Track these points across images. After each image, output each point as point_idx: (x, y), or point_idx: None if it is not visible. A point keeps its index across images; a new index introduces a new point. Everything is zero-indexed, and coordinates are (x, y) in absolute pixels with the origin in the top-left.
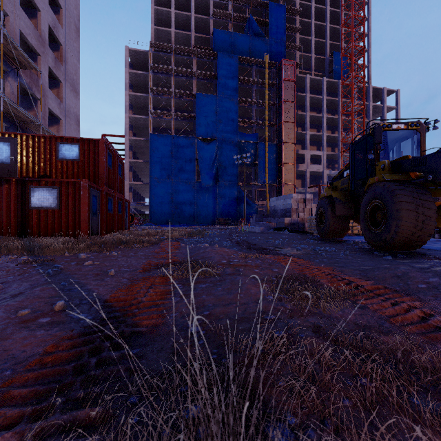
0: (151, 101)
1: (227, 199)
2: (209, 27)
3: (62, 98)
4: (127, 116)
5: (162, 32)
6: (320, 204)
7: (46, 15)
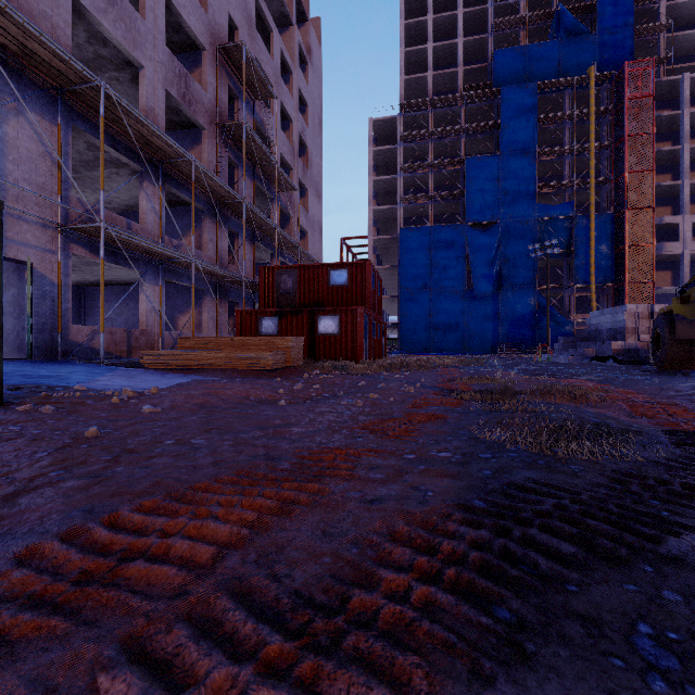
0: (401, 184)
1: (517, 313)
2: (486, 48)
3: (308, 208)
4: (370, 209)
5: (416, 80)
6: (656, 323)
7: (297, 123)
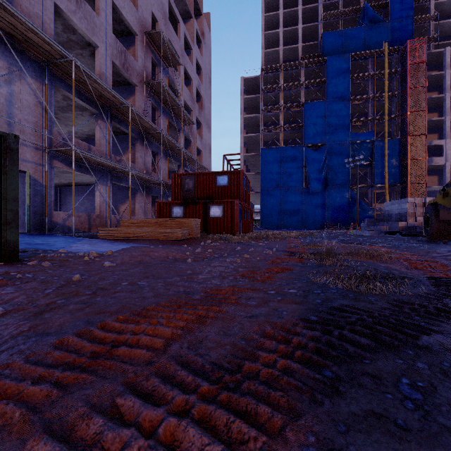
0: (262, 119)
1: (337, 203)
2: (317, 31)
3: (202, 135)
4: (242, 136)
5: (271, 52)
6: (426, 210)
7: (195, 81)
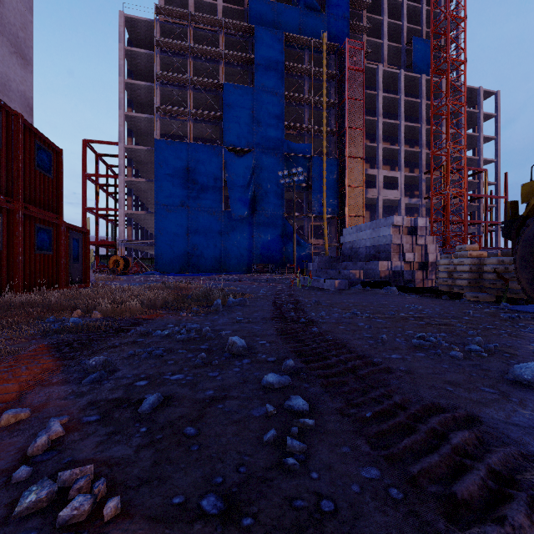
0: (157, 93)
1: (269, 236)
2: None
3: None
4: (121, 113)
5: None
6: None
7: None
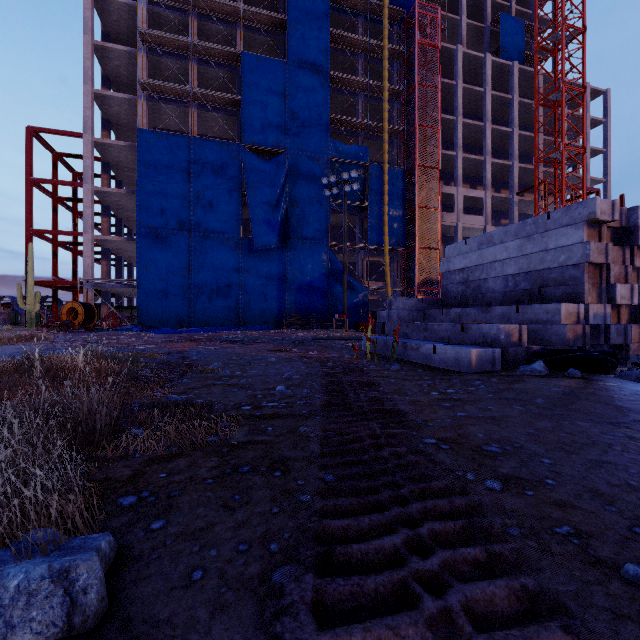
0: (144, 64)
1: (308, 276)
2: None
3: None
4: (87, 90)
5: None
6: None
7: None
